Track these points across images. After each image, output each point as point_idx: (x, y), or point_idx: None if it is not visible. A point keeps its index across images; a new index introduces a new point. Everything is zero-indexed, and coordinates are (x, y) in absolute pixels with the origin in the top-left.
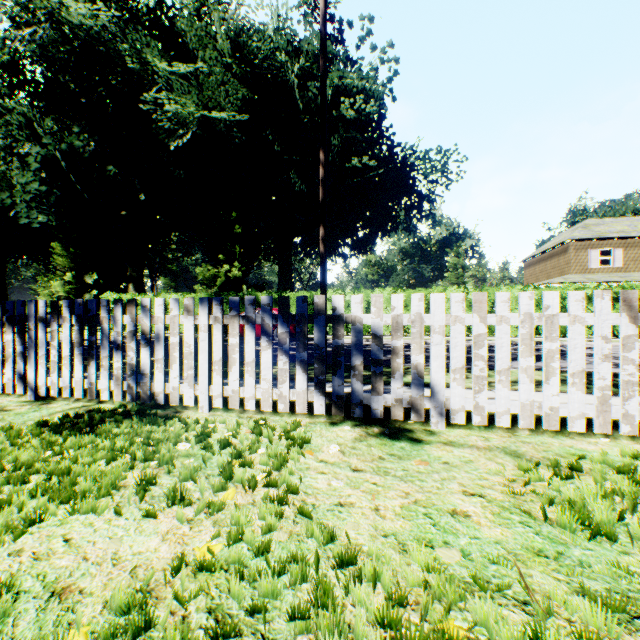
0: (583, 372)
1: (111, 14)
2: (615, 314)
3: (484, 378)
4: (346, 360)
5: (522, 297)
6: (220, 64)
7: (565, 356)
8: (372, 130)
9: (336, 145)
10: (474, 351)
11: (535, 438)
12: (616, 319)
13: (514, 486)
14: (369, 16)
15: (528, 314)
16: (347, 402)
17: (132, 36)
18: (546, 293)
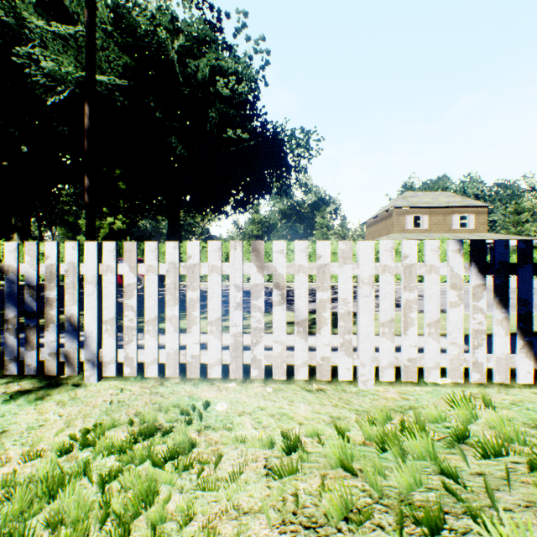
0: (220, 320)
1: None
2: (249, 264)
3: (134, 328)
4: (161, 306)
5: (168, 247)
6: (101, 30)
7: (355, 298)
8: (246, 108)
9: (214, 117)
10: (125, 301)
11: (175, 387)
12: (249, 269)
13: (15, 463)
14: (244, 11)
15: (173, 264)
16: (4, 358)
17: None
18: (189, 243)
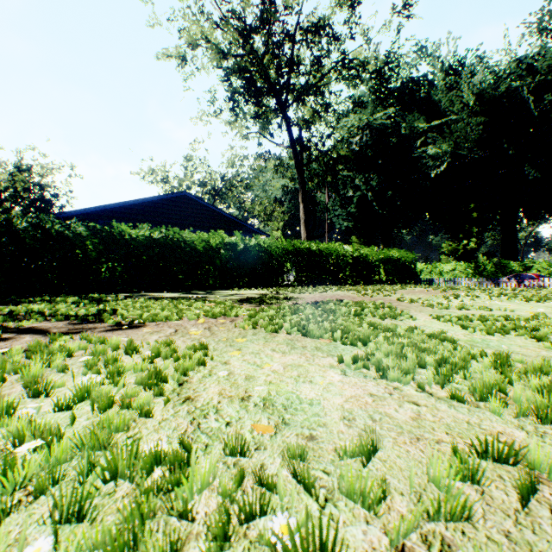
0: None
1: (394, 110)
2: None
3: None
4: None
5: None
6: (464, 111)
7: None
8: None
9: None
10: None
11: None
12: None
13: None
14: None
15: None
16: None
17: (408, 119)
18: None
